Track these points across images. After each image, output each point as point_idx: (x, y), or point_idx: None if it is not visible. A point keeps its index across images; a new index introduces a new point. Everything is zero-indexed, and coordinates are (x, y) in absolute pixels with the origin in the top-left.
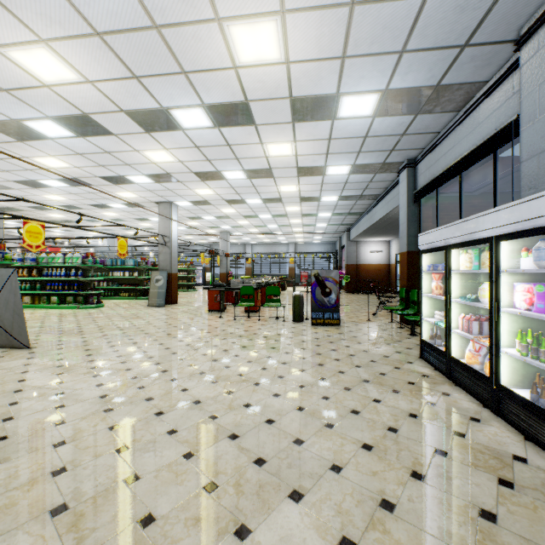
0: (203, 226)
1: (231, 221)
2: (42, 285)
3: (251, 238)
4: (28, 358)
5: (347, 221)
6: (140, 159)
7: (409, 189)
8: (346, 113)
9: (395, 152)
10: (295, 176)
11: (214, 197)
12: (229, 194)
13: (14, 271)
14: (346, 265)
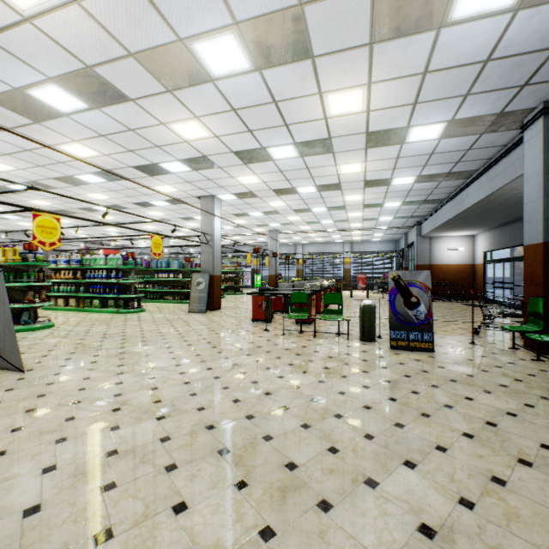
0: (250, 225)
1: (280, 218)
2: (86, 288)
3: (302, 237)
4: (8, 389)
5: (419, 212)
6: (170, 137)
7: (547, 147)
8: (466, 8)
9: (528, 88)
10: (362, 148)
11: (259, 186)
12: (277, 181)
13: (1, 272)
14: (415, 265)
